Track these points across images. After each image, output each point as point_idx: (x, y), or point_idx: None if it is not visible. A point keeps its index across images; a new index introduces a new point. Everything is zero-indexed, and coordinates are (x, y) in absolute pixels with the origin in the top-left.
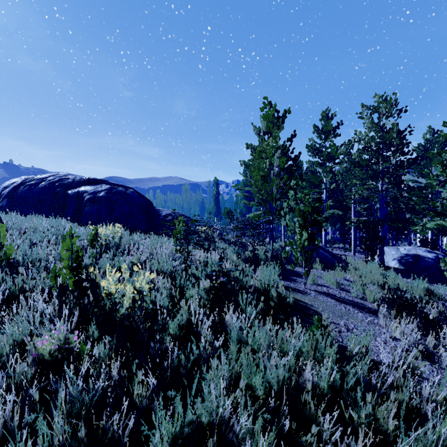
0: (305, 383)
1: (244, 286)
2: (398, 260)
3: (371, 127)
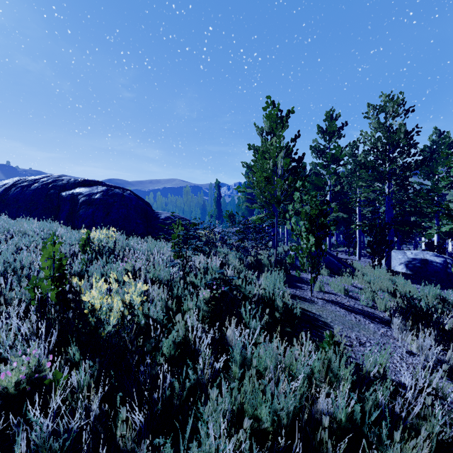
0: (318, 412)
1: (247, 294)
2: (405, 264)
3: (377, 127)
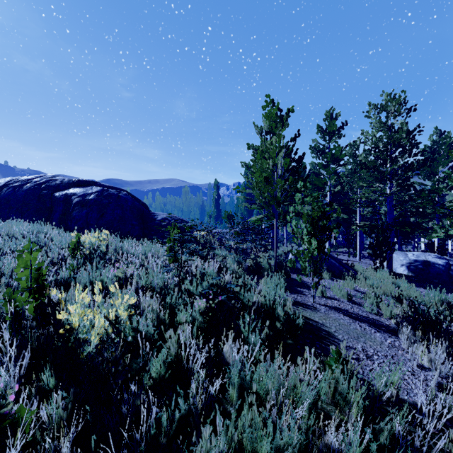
0: (327, 446)
1: (246, 302)
2: (407, 266)
3: (378, 127)
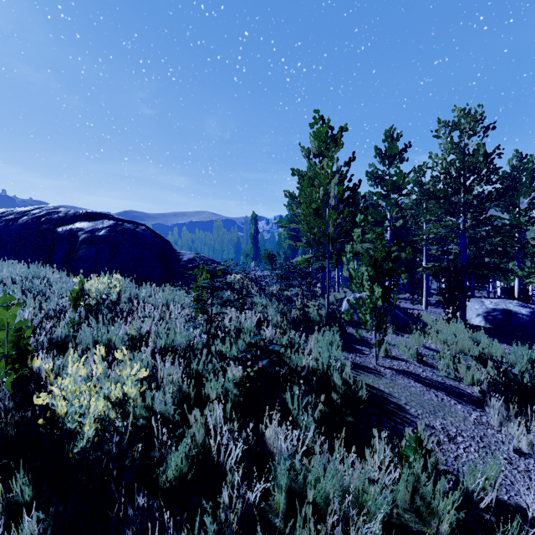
0: None
1: (293, 366)
2: (483, 316)
3: (450, 148)
